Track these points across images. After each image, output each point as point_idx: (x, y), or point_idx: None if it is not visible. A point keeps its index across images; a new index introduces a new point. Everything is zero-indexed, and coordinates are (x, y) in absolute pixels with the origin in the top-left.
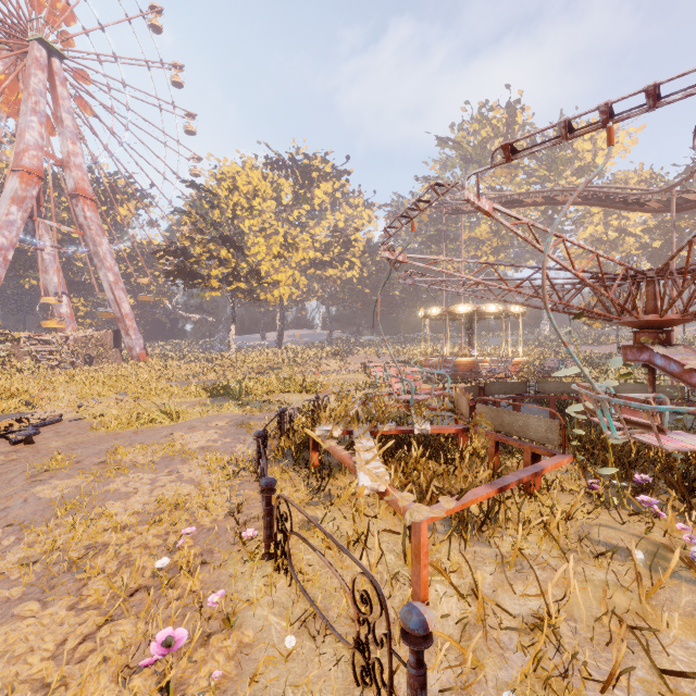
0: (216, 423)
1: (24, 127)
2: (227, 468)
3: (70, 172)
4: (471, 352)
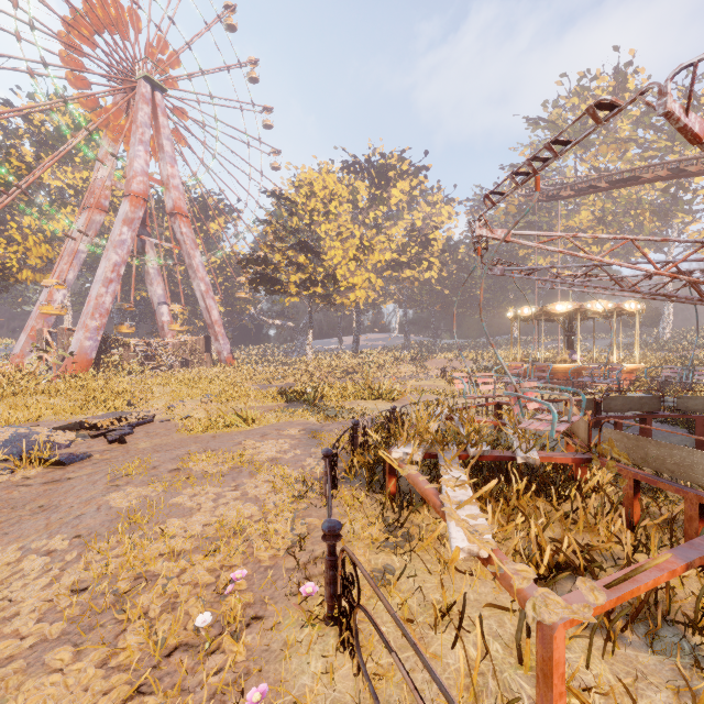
0: (289, 431)
1: (133, 157)
2: (294, 486)
3: (169, 193)
4: (571, 358)
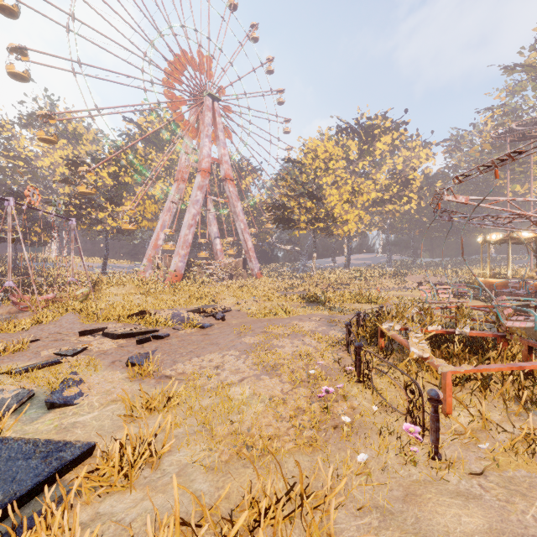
0: (314, 318)
1: (202, 146)
2: (328, 342)
3: (222, 166)
4: None
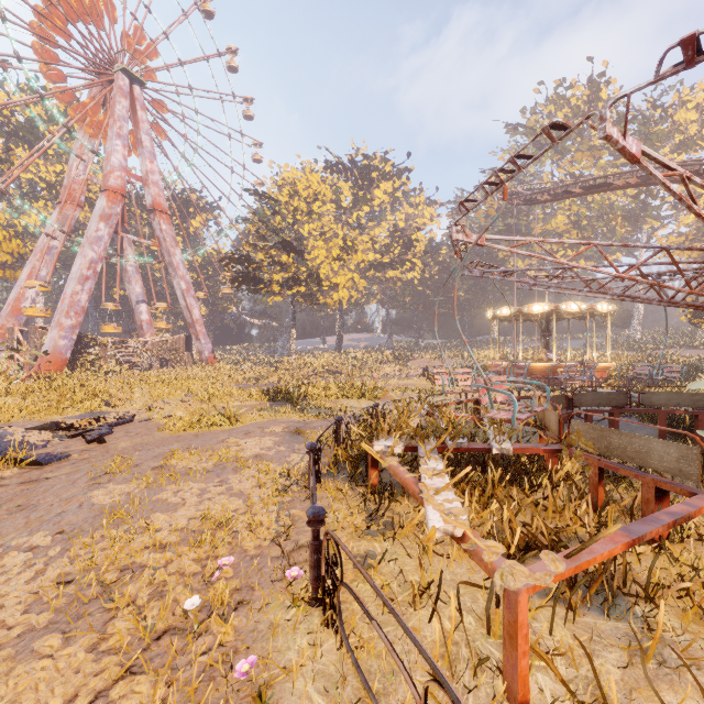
0: (272, 429)
1: (110, 151)
2: (278, 481)
3: (148, 189)
4: (548, 357)
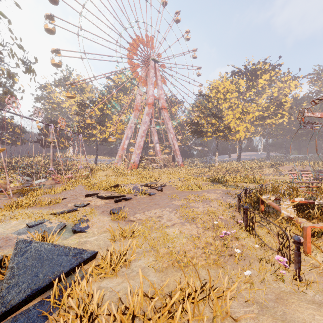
0: (217, 191)
1: (149, 90)
2: (226, 206)
3: (160, 101)
4: None
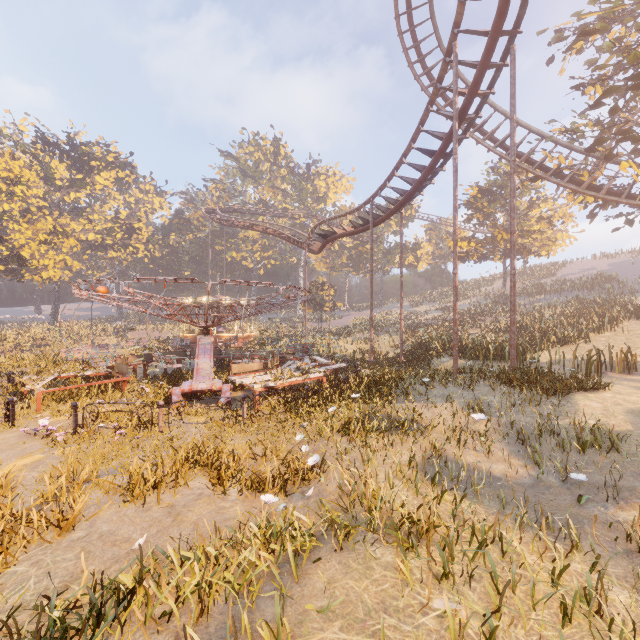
0: None
1: None
2: None
3: None
4: (218, 330)
